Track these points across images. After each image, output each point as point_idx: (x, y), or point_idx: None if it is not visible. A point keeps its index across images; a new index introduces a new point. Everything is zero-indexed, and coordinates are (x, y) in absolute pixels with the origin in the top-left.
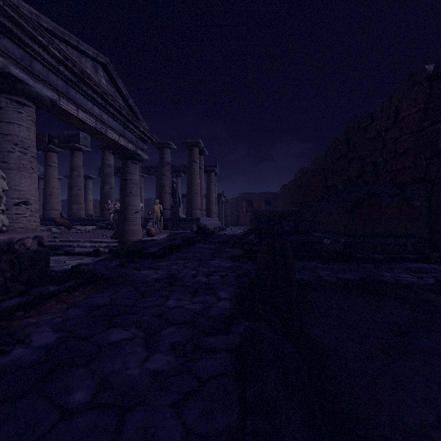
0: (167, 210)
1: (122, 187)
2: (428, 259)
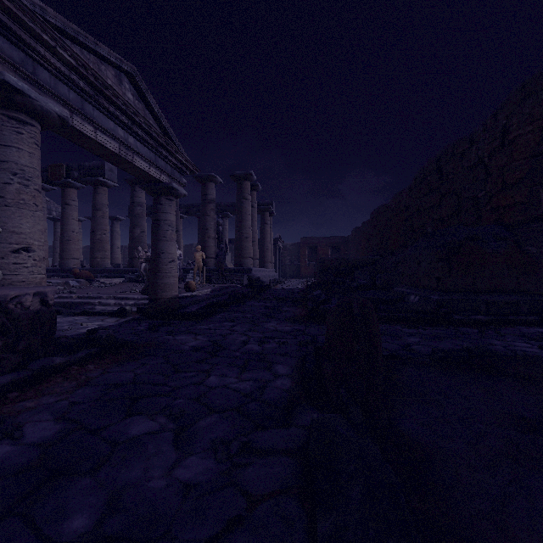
0: (211, 259)
1: (154, 230)
2: None
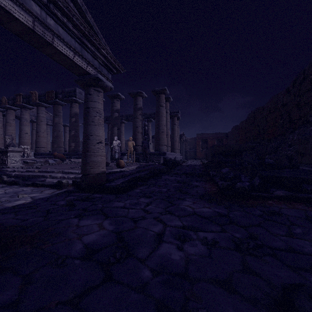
0: (140, 146)
1: (85, 116)
2: None
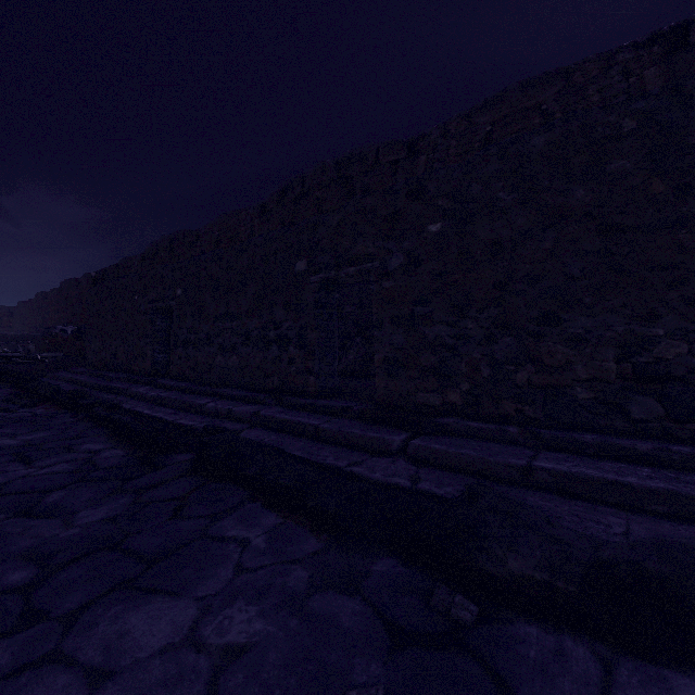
0: None
1: None
2: None
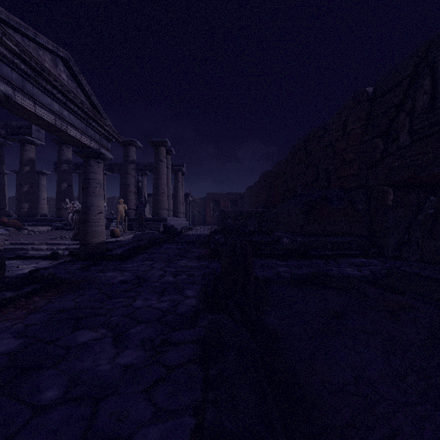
0: (132, 210)
1: (84, 187)
2: (367, 254)
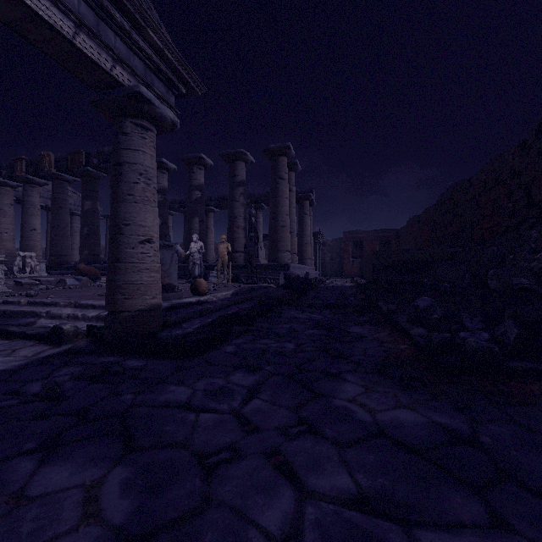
0: (241, 253)
1: (113, 182)
2: None
